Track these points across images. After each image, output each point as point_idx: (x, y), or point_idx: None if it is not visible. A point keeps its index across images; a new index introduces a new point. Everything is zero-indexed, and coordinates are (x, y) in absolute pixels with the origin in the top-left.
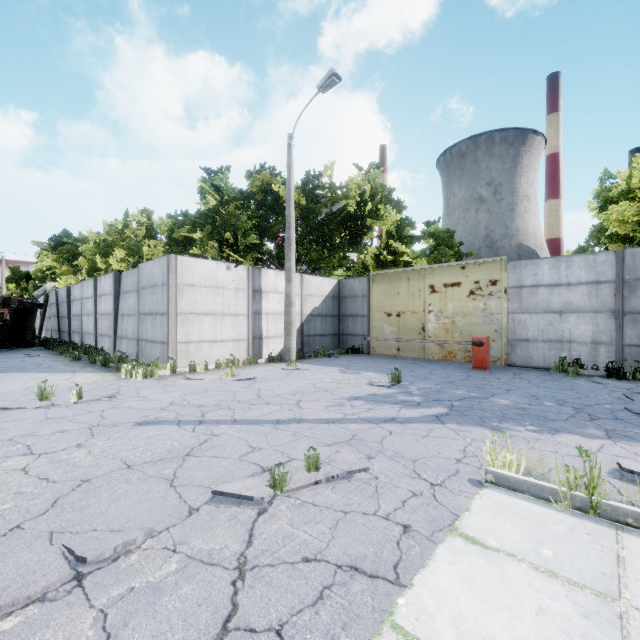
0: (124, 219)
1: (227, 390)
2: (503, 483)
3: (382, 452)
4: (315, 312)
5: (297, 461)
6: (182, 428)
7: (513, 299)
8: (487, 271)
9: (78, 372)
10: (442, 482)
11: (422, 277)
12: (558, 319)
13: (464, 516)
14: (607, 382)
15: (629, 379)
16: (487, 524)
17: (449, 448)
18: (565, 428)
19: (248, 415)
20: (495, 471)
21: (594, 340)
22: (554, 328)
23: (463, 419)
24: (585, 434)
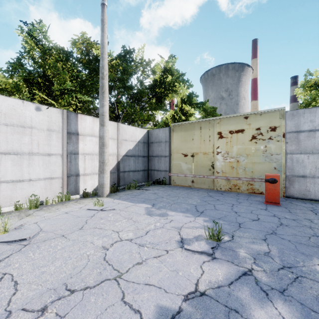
0: None
1: None
2: None
3: None
4: (129, 153)
5: None
6: None
7: (291, 142)
8: (267, 119)
9: None
10: None
11: (212, 126)
12: None
13: None
14: None
15: None
16: None
17: None
18: None
19: None
20: None
21: None
22: None
23: None
24: None
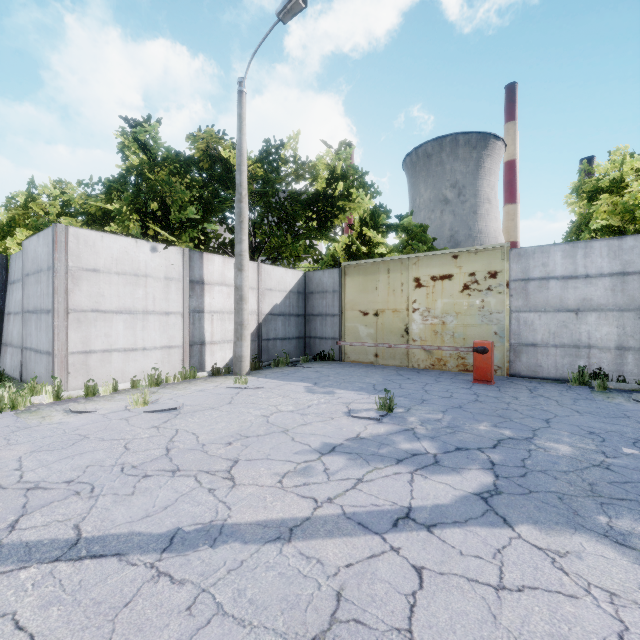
0: (27, 190)
1: (119, 436)
2: None
3: None
4: (276, 310)
5: None
6: None
7: (517, 295)
8: (485, 261)
9: None
10: None
11: (405, 268)
12: (574, 319)
13: None
14: None
15: None
16: None
17: None
18: None
19: (116, 517)
20: None
21: (619, 345)
22: (569, 330)
23: (535, 506)
24: None
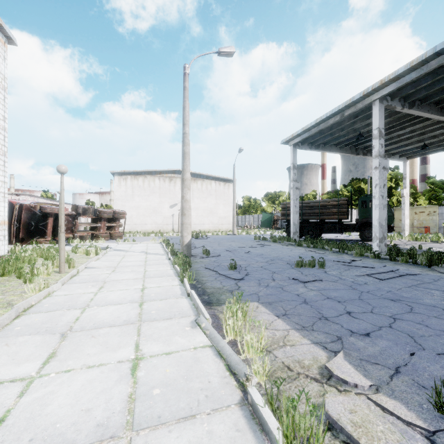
0: (310, 194)
1: None
2: None
3: None
4: None
5: None
6: None
7: (440, 216)
8: (432, 209)
9: None
10: None
11: (412, 210)
12: None
13: None
14: None
15: None
16: None
17: None
18: None
19: None
20: None
21: None
22: None
23: None
24: None
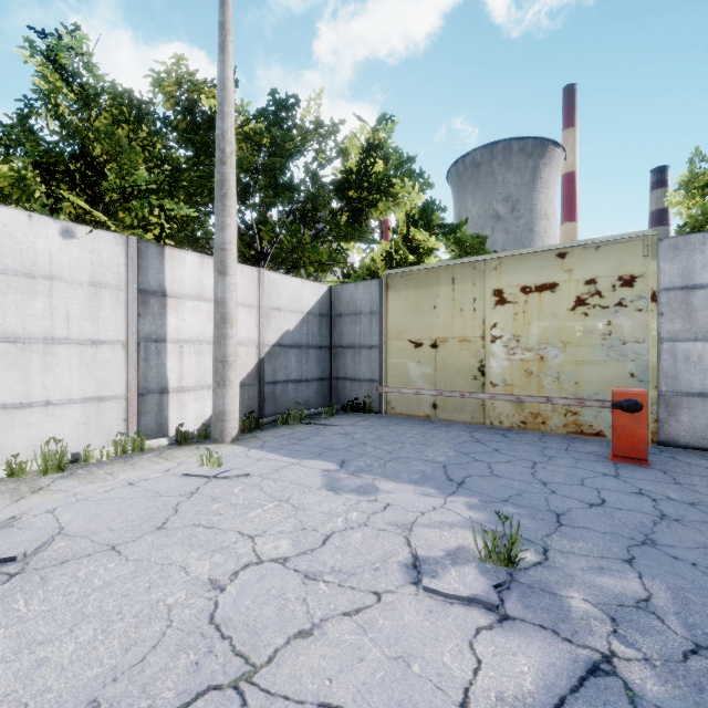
0: None
1: None
2: None
3: None
4: (287, 340)
5: None
6: None
7: (672, 312)
8: (613, 259)
9: None
10: None
11: (479, 276)
12: None
13: None
14: None
15: None
16: None
17: None
18: None
19: None
20: None
21: None
22: None
23: None
24: None
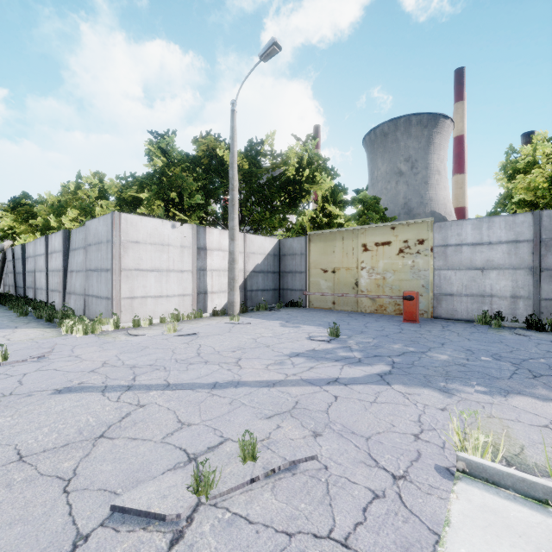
0: (76, 180)
1: (167, 347)
2: (479, 474)
3: (329, 426)
4: (257, 269)
5: (231, 443)
6: (106, 396)
7: (439, 257)
8: (415, 231)
9: (19, 328)
10: (405, 472)
11: (355, 237)
12: (480, 275)
13: (446, 536)
14: (530, 334)
15: (548, 331)
16: (480, 551)
17: (402, 418)
18: (514, 388)
19: (183, 377)
20: (469, 458)
21: (513, 294)
22: (476, 283)
23: (408, 379)
24: (537, 395)
